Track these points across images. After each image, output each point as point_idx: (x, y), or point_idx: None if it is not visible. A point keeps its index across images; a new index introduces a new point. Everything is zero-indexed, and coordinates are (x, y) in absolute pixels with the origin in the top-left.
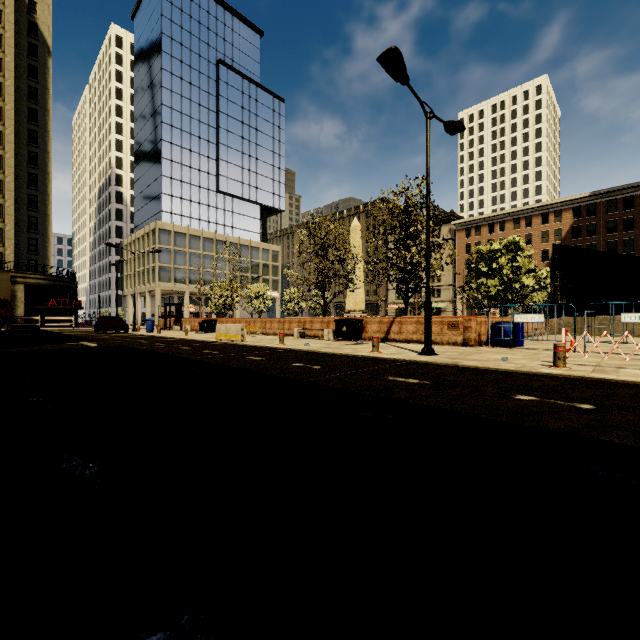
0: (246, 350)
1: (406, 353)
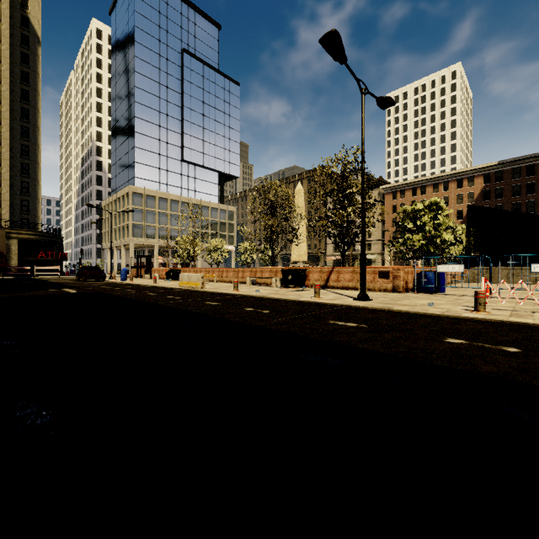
0: (205, 296)
1: (344, 299)
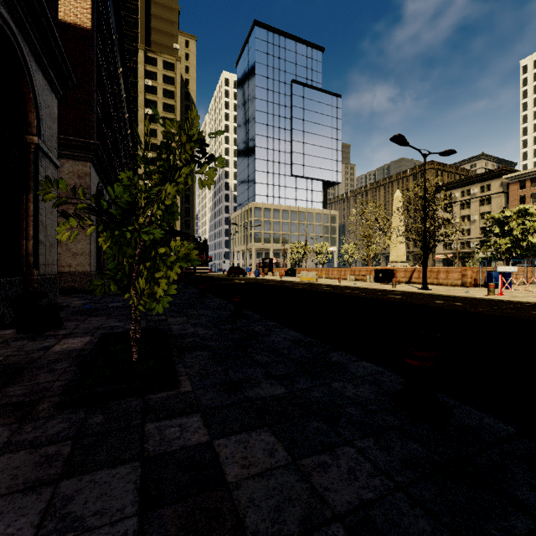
0: (320, 286)
1: (412, 289)
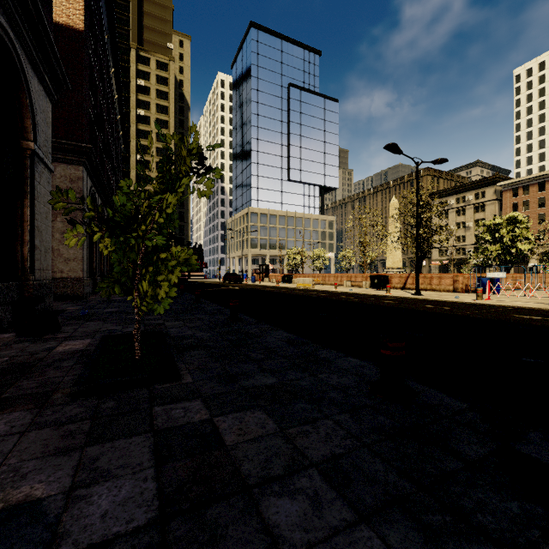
0: (316, 292)
1: (406, 294)
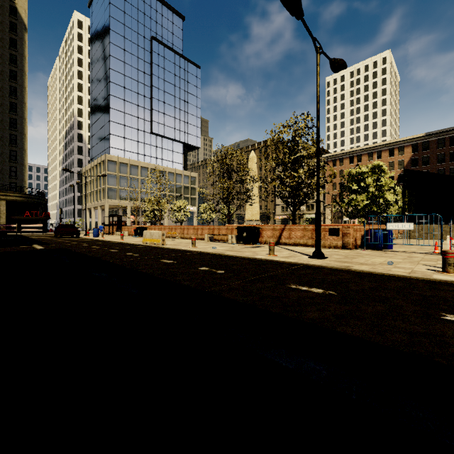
0: (163, 253)
1: (298, 256)
